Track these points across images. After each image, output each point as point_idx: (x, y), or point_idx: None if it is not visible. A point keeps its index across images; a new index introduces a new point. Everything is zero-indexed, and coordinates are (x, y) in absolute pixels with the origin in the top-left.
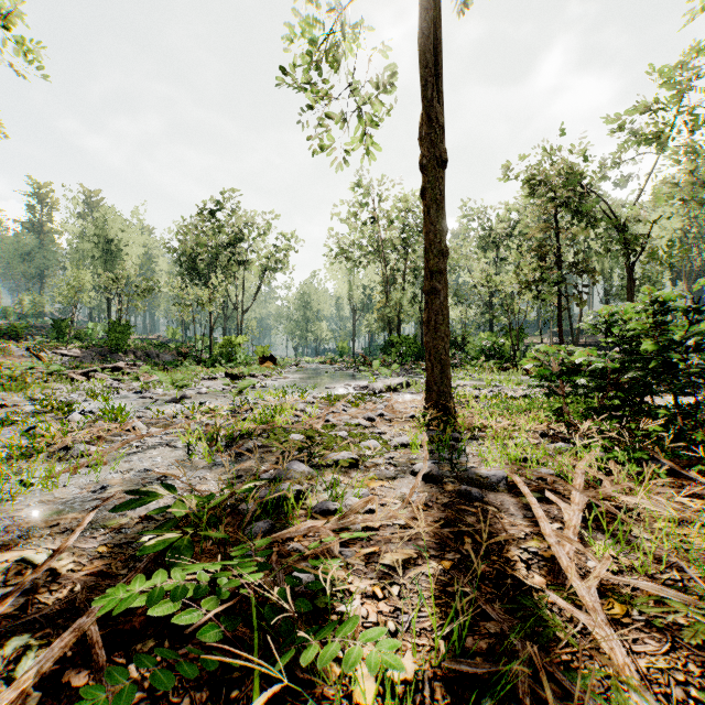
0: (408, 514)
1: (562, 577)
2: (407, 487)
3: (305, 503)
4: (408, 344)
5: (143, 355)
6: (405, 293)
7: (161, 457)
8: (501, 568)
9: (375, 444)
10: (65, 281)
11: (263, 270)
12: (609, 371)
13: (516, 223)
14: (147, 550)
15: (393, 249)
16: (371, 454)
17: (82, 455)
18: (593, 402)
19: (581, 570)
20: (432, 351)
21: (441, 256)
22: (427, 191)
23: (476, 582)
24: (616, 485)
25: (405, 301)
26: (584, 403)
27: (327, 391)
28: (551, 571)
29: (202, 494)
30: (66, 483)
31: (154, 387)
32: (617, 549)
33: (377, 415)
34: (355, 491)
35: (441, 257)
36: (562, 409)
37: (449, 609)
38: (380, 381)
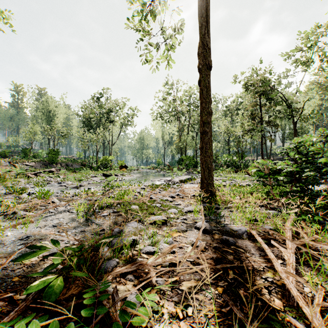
0: (195, 256)
1: (291, 300)
2: (193, 236)
3: (137, 247)
4: (190, 160)
5: (65, 165)
6: (188, 136)
7: (63, 218)
8: (253, 293)
9: (175, 211)
10: (27, 130)
11: (122, 125)
12: (296, 173)
13: (240, 103)
14: (31, 289)
15: (183, 115)
16: (173, 216)
17: (21, 217)
18: (283, 188)
19: (301, 294)
20: (204, 163)
21: (208, 114)
22: (201, 82)
23: (239, 303)
24: (310, 237)
25: (188, 139)
26: (279, 189)
27: (151, 183)
28: (283, 295)
29: (79, 242)
30: (8, 234)
31: (67, 180)
32: (318, 278)
33: (176, 195)
34: (165, 239)
35: (208, 115)
36: (269, 192)
37: (225, 327)
38: (177, 177)
